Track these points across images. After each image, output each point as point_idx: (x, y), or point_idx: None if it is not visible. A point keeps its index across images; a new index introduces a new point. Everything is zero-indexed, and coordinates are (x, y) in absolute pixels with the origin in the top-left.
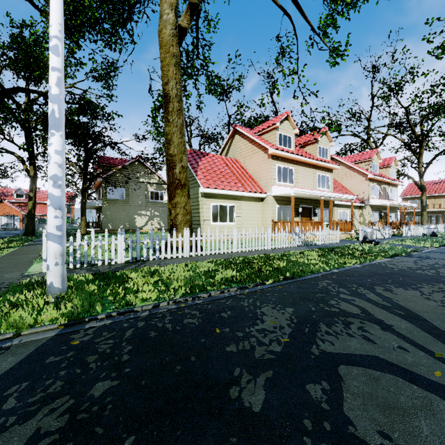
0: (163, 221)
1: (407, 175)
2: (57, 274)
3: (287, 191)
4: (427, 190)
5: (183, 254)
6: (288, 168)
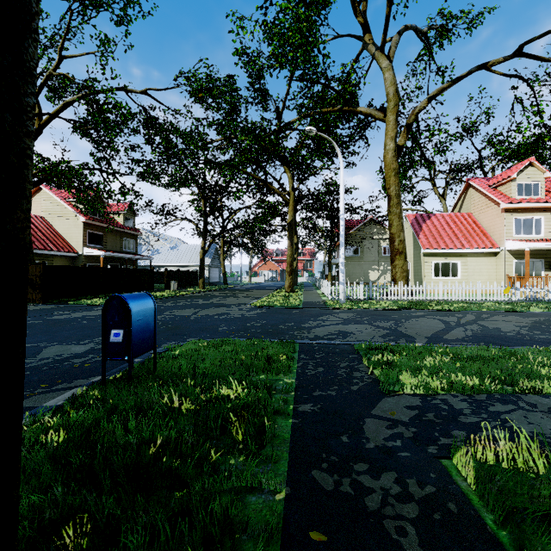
0: None
1: None
2: (342, 296)
3: (521, 246)
4: None
5: (398, 298)
6: (534, 218)
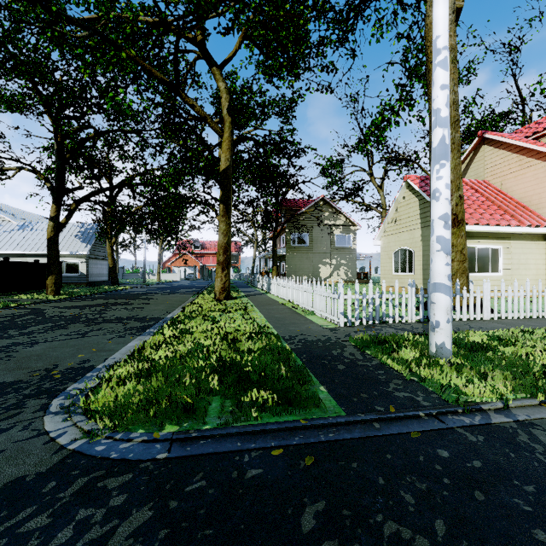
0: (351, 271)
1: None
2: (448, 333)
3: None
4: None
5: (482, 316)
6: None
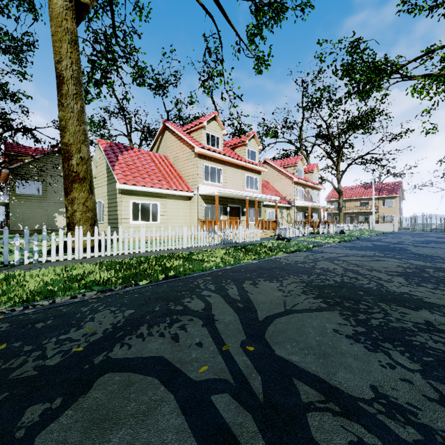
0: None
1: (328, 180)
2: None
3: (212, 190)
4: (346, 194)
5: (74, 256)
6: (217, 168)
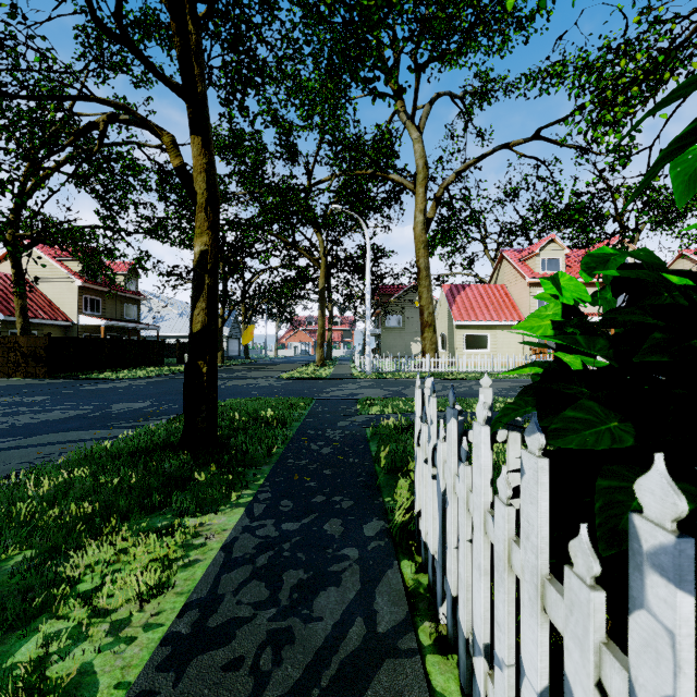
0: None
1: None
2: (369, 367)
3: None
4: None
5: (426, 370)
6: None
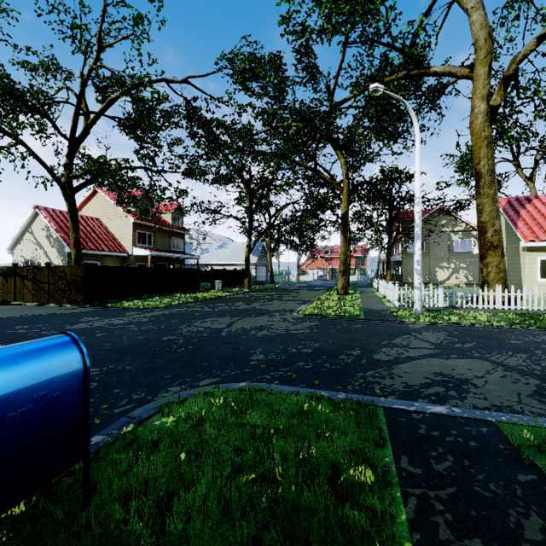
0: (472, 274)
1: None
2: (419, 304)
3: None
4: None
5: (495, 307)
6: None
